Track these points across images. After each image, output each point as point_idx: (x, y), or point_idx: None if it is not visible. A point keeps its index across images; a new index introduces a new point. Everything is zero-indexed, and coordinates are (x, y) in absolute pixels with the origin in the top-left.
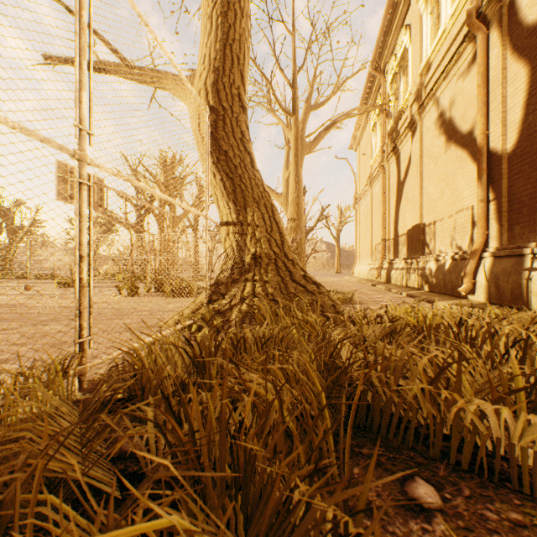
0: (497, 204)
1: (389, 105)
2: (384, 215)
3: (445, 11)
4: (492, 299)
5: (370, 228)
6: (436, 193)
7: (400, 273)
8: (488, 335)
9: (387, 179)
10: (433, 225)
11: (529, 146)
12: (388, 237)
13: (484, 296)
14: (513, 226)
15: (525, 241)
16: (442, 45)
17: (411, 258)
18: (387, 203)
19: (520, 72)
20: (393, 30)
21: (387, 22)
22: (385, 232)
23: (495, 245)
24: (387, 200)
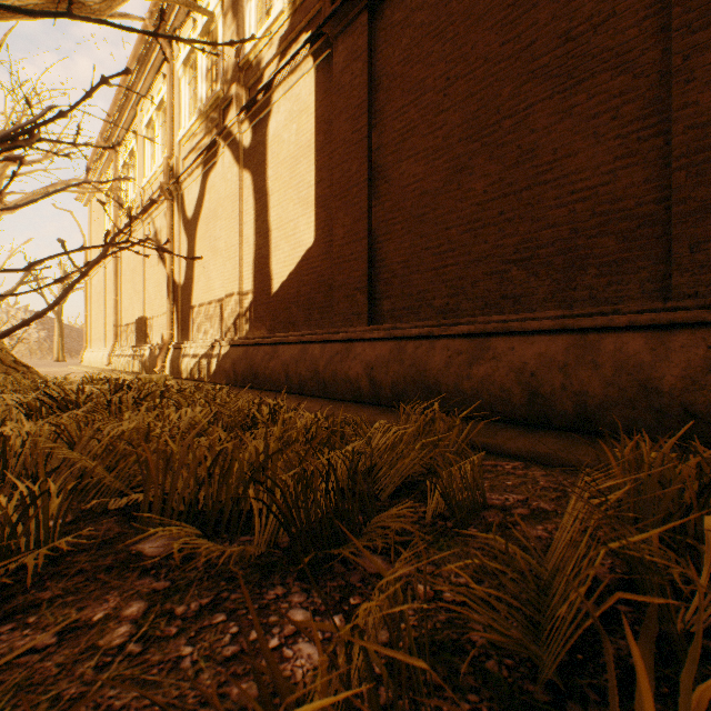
0: (178, 315)
1: (122, 188)
2: (118, 299)
3: (158, 156)
4: (172, 374)
5: (104, 309)
6: (154, 294)
7: (129, 360)
8: (112, 379)
9: (120, 262)
10: (152, 320)
11: (188, 286)
12: (121, 323)
13: (169, 373)
14: (184, 330)
15: (187, 340)
16: (157, 180)
17: (138, 346)
18: (120, 288)
19: (186, 241)
20: (123, 121)
21: (117, 110)
22: (118, 318)
23: (177, 341)
24: (120, 285)
